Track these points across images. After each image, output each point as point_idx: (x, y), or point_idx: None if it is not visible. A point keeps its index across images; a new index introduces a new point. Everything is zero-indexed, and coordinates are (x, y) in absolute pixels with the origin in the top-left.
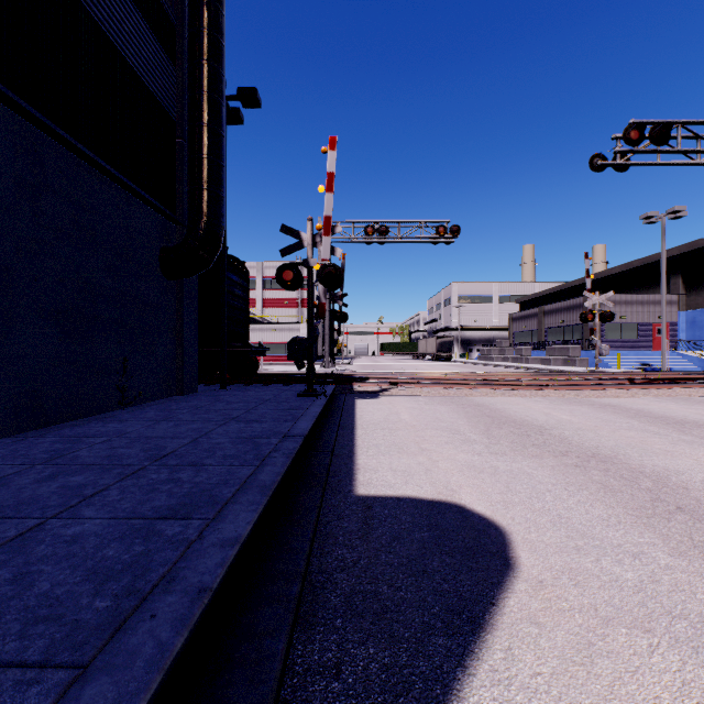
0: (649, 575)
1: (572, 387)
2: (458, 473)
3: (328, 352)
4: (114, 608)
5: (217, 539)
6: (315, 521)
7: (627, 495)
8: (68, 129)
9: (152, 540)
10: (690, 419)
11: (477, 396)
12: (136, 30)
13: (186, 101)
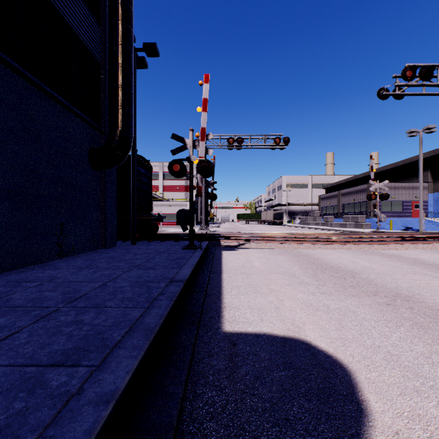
0: None
1: (366, 243)
2: (300, 311)
3: (204, 219)
4: None
5: (94, 394)
6: (189, 361)
7: (436, 332)
8: (18, 61)
9: (35, 394)
10: None
11: (303, 249)
12: None
13: (107, 49)
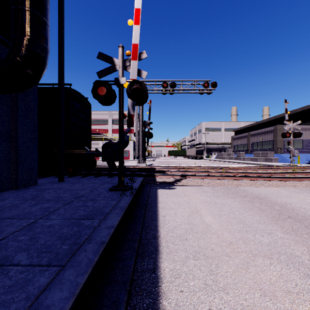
0: None
1: (307, 179)
2: None
3: (141, 154)
4: None
5: None
6: None
7: None
8: None
9: None
10: None
11: (246, 186)
12: None
13: None
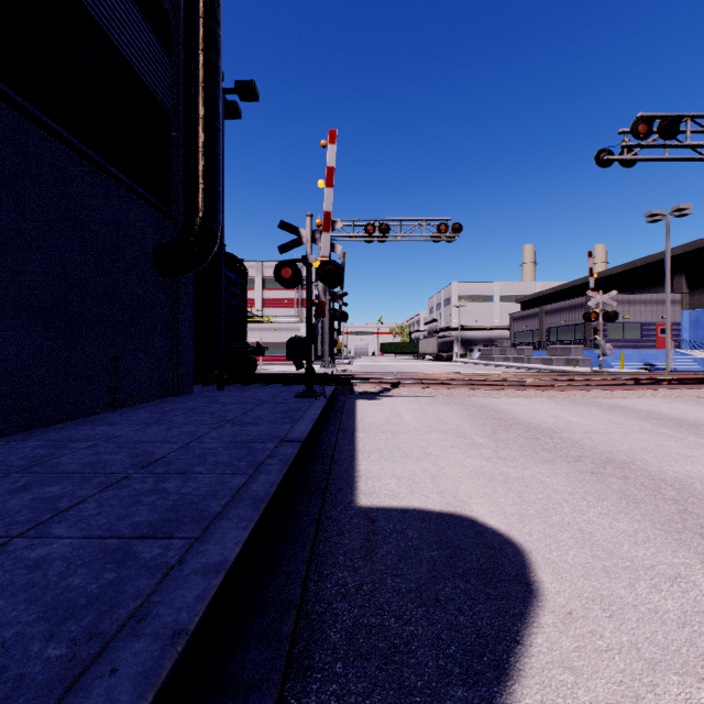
0: (692, 605)
1: (578, 388)
2: (466, 481)
3: (328, 352)
4: (69, 658)
5: (199, 564)
6: (312, 538)
7: (652, 506)
8: (55, 117)
9: (126, 565)
10: (703, 421)
11: (481, 397)
12: (129, 18)
13: (181, 93)
